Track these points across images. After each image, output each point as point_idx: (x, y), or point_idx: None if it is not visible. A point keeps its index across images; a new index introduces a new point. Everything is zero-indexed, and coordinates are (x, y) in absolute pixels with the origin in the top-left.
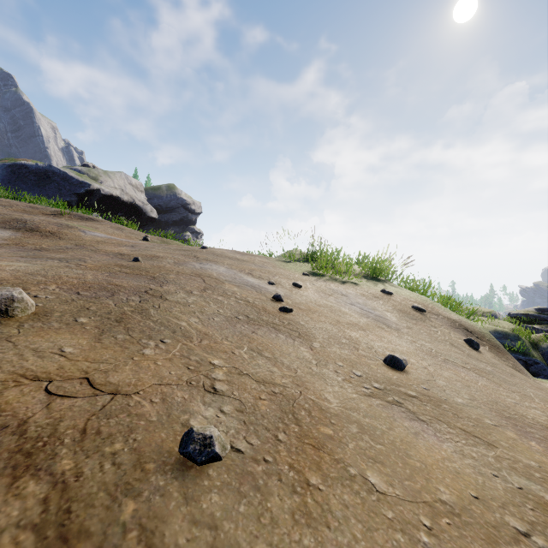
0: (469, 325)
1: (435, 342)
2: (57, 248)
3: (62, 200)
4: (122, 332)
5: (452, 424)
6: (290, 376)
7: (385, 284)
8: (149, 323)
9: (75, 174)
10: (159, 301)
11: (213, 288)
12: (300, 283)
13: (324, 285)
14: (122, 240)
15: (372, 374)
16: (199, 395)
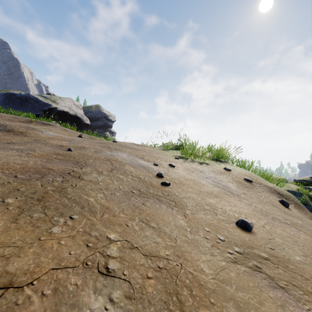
0: (280, 190)
1: (262, 204)
2: (21, 142)
3: (35, 114)
4: (39, 211)
5: (305, 288)
6: (172, 246)
7: (225, 164)
8: (64, 200)
9: (42, 98)
10: (77, 181)
11: (117, 169)
12: (173, 164)
13: (188, 165)
14: (64, 137)
15: (231, 237)
16: (91, 279)
